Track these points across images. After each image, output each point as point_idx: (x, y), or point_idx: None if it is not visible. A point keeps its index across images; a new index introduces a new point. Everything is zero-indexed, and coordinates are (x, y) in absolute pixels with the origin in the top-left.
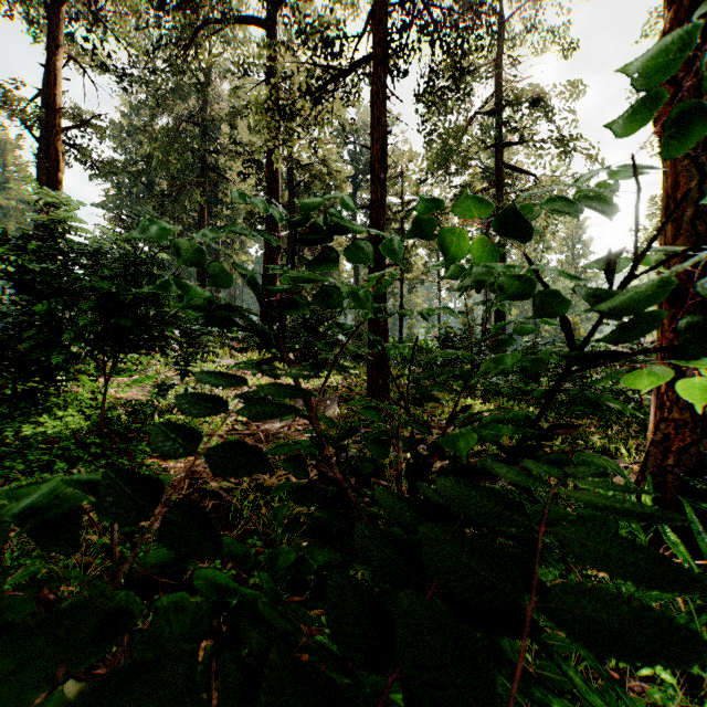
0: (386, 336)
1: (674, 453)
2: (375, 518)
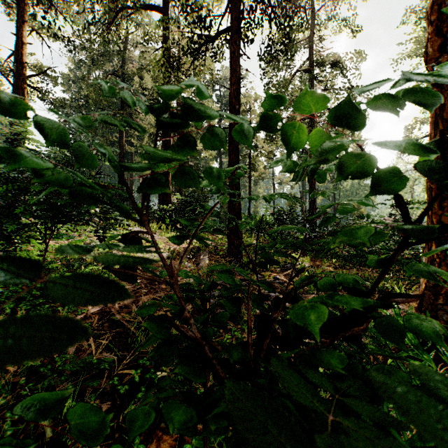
0: (239, 213)
1: (443, 295)
2: (229, 366)
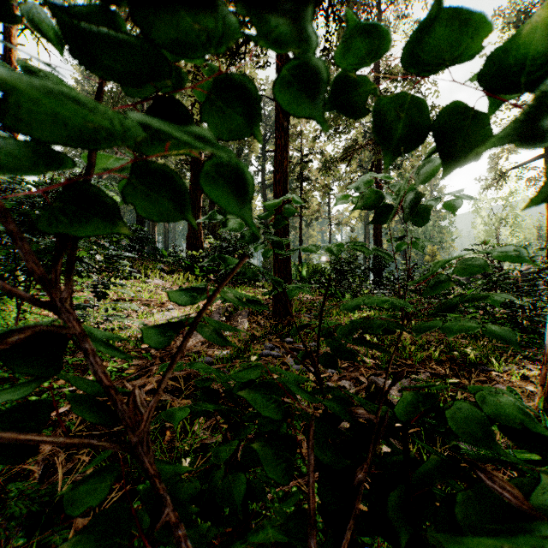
0: (288, 261)
1: None
2: None
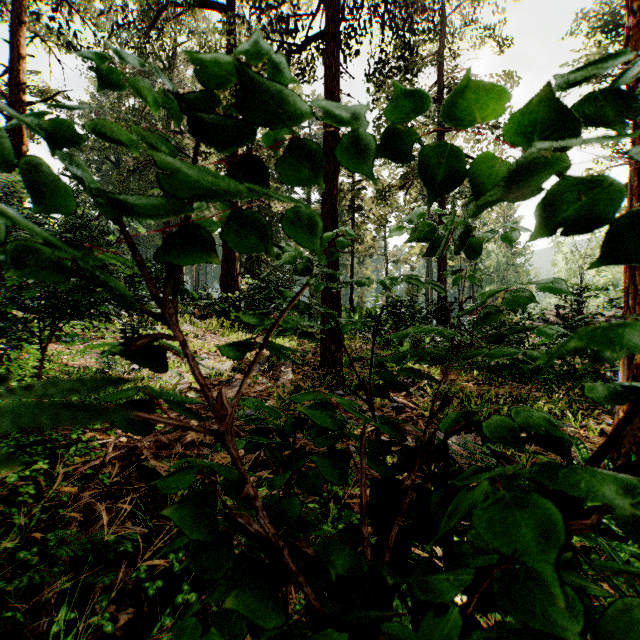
0: (338, 303)
1: None
2: (328, 580)
